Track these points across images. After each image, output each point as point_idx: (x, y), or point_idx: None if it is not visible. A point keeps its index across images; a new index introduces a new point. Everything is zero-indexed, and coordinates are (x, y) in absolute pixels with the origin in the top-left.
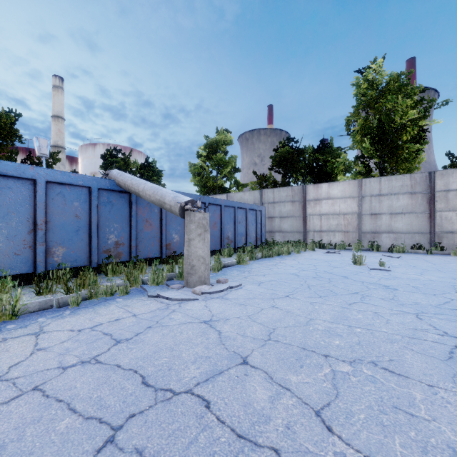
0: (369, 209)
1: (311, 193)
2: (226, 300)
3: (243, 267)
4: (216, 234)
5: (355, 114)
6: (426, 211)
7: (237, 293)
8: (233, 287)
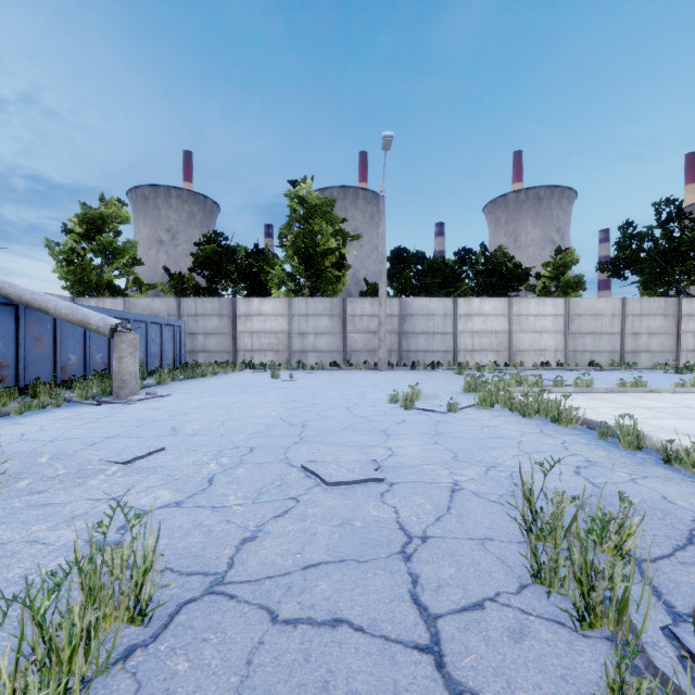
0: (298, 328)
1: (242, 308)
2: (162, 402)
3: (166, 386)
4: None
5: (288, 229)
6: (341, 332)
7: (169, 398)
8: (165, 396)
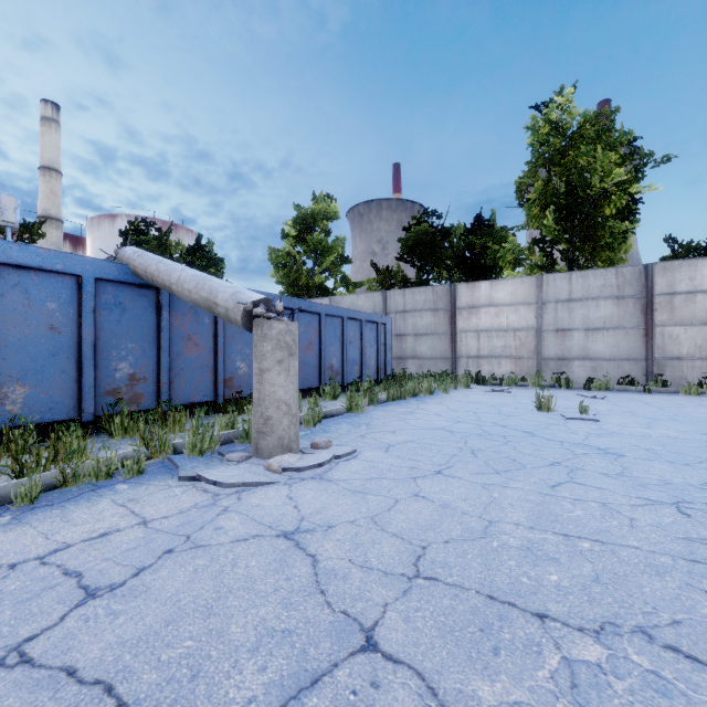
0: (553, 322)
1: (464, 297)
2: (327, 484)
3: (358, 417)
4: (311, 362)
5: (532, 174)
6: (640, 326)
7: (348, 467)
8: (342, 456)
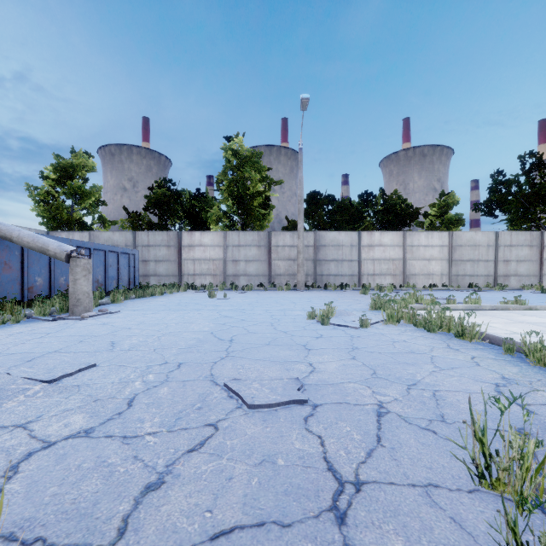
0: (232, 257)
1: (186, 240)
2: (111, 318)
3: (119, 304)
4: None
5: (223, 175)
6: (267, 260)
7: (118, 315)
8: (114, 312)
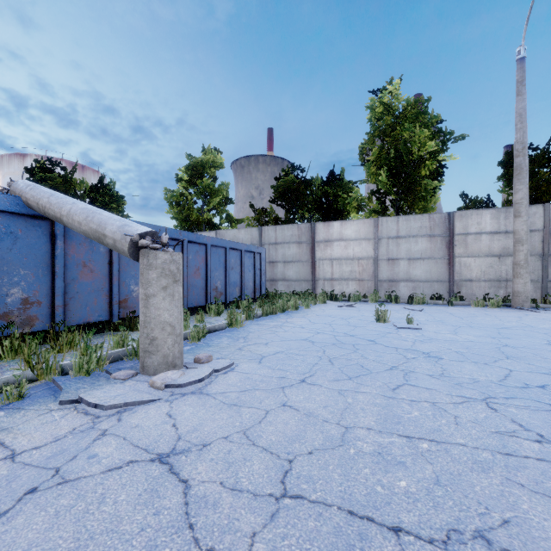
0: (386, 253)
1: (321, 233)
2: (206, 399)
3: (237, 331)
4: (198, 284)
5: (371, 141)
6: (445, 257)
7: (226, 380)
8: (221, 369)
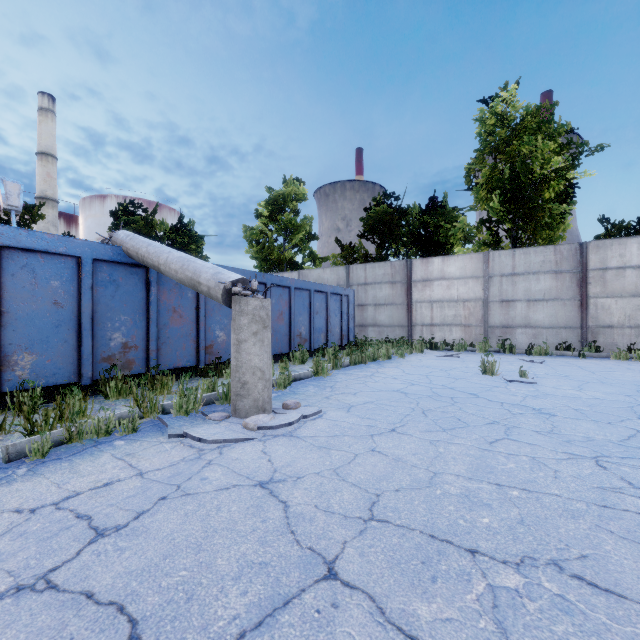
0: (499, 294)
1: (419, 271)
2: (296, 441)
3: (323, 380)
4: (282, 330)
5: (480, 161)
6: (576, 297)
7: (315, 425)
8: (309, 416)
